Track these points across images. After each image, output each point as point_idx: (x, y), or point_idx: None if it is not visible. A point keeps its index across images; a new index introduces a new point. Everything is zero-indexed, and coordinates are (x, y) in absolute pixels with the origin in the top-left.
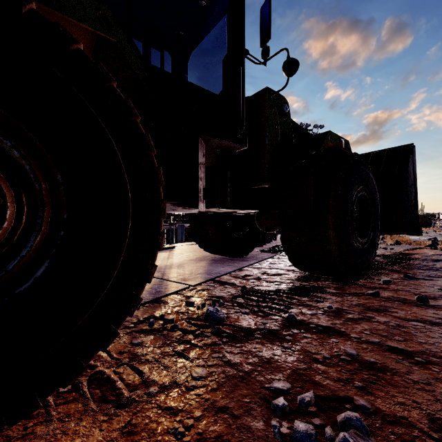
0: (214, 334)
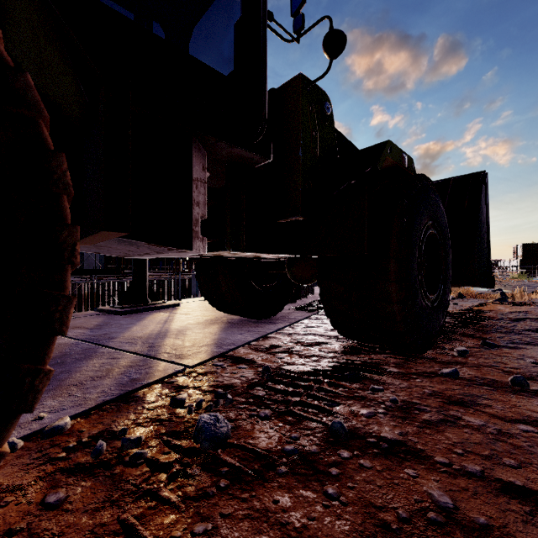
0: (206, 469)
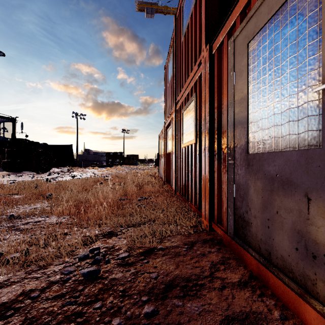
0: (9, 176)
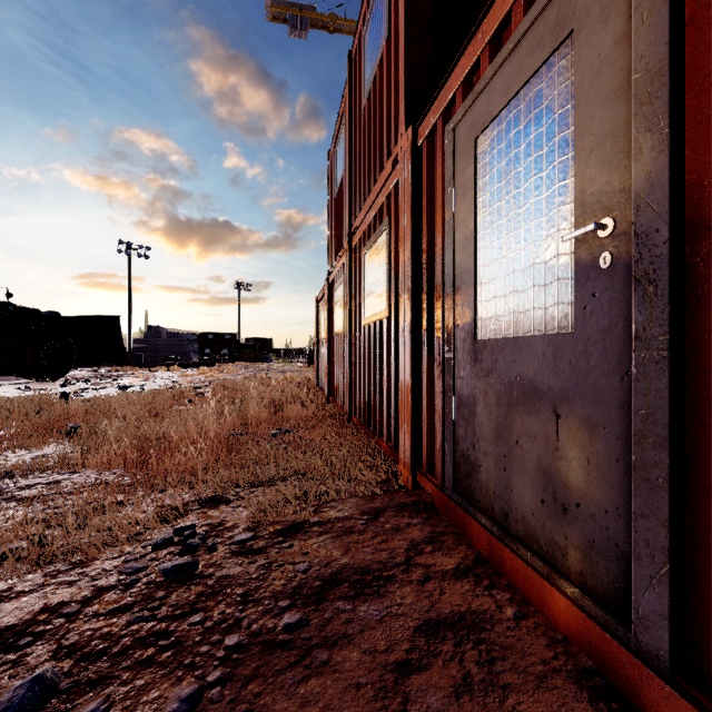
0: None
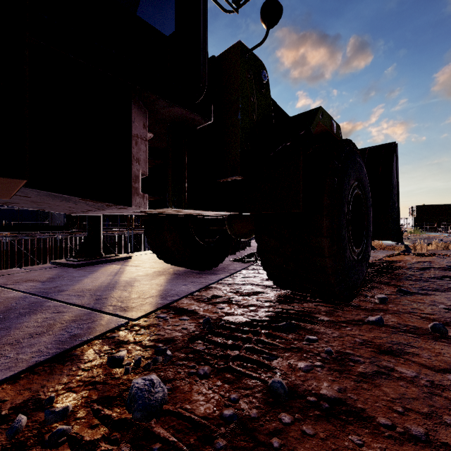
0: (136, 447)
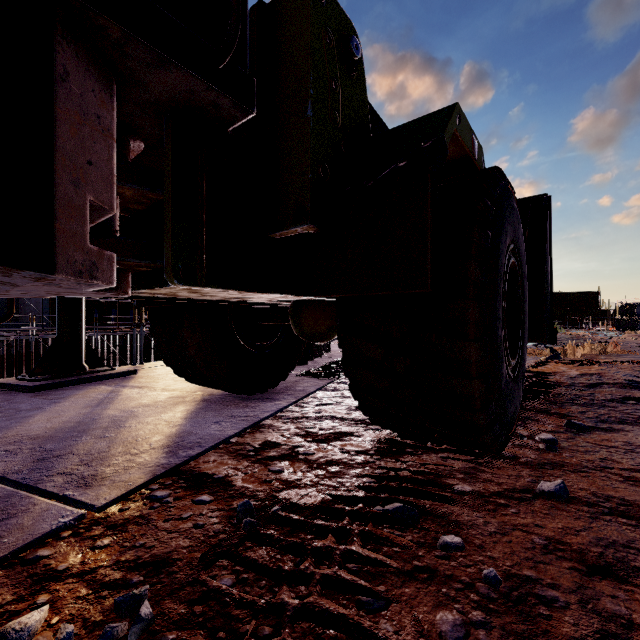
0: None
